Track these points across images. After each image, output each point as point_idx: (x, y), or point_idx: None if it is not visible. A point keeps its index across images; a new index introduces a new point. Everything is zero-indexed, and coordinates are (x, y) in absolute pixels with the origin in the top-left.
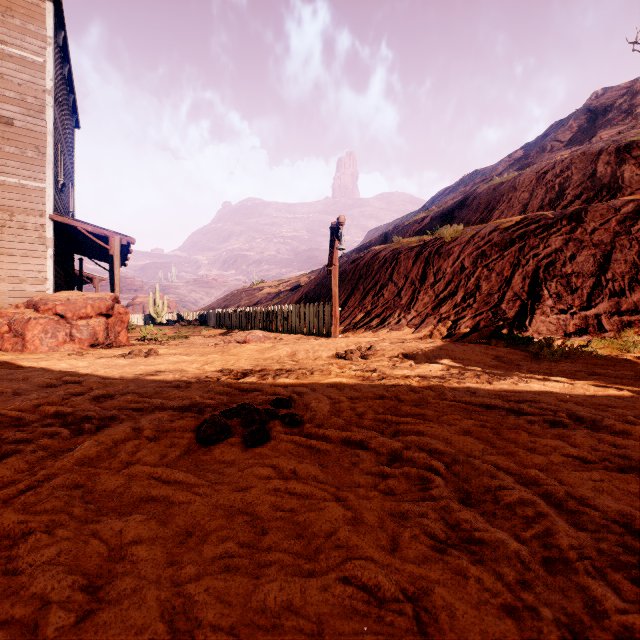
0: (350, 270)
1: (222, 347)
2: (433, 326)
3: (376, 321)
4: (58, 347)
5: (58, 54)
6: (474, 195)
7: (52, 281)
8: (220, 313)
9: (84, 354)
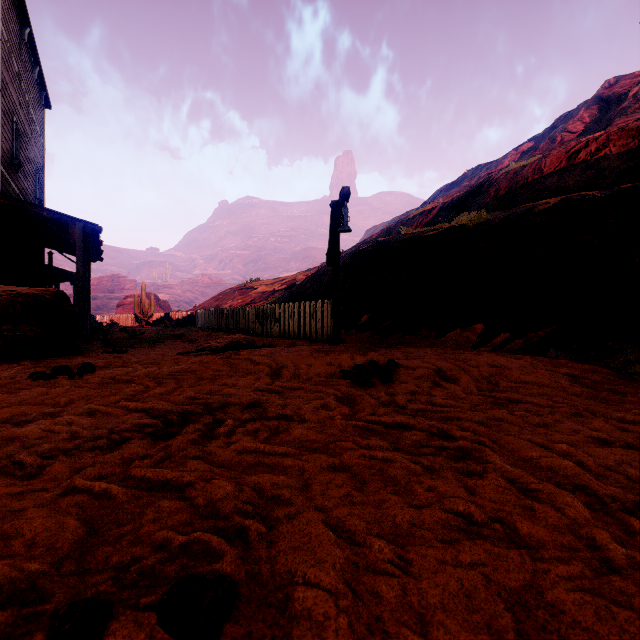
0: (352, 264)
1: (187, 359)
2: (459, 330)
3: (385, 323)
4: None
5: (11, 10)
6: (490, 181)
7: None
8: (206, 313)
9: None
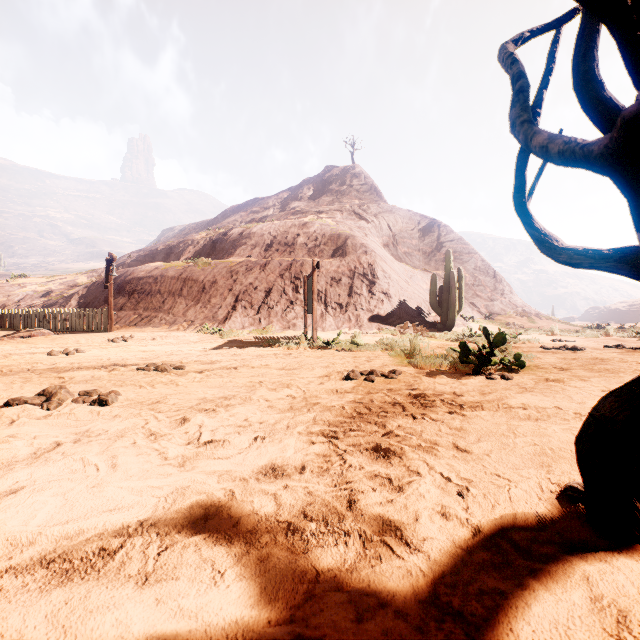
0: (129, 281)
1: (13, 340)
2: (181, 324)
3: (146, 321)
4: None
5: None
6: (231, 233)
7: None
8: None
9: None
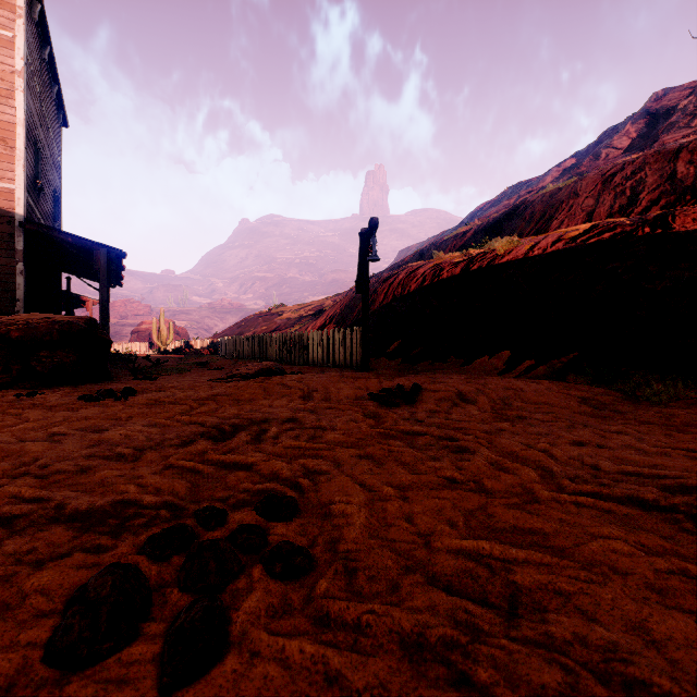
0: (382, 290)
1: (221, 384)
2: (487, 357)
3: (415, 350)
4: (11, 384)
5: (34, 31)
6: (526, 204)
7: (23, 302)
8: (231, 341)
9: (36, 395)
